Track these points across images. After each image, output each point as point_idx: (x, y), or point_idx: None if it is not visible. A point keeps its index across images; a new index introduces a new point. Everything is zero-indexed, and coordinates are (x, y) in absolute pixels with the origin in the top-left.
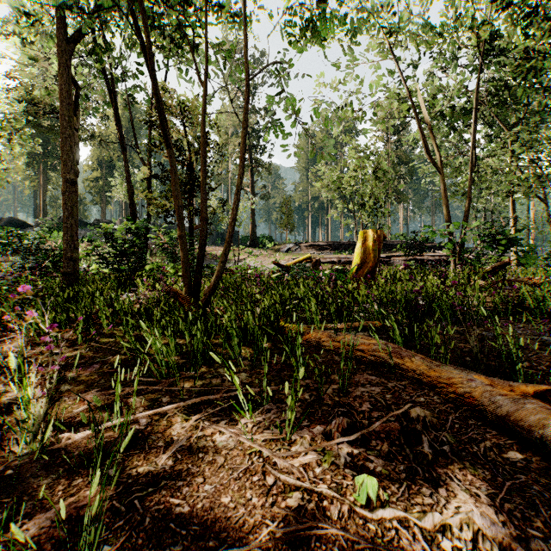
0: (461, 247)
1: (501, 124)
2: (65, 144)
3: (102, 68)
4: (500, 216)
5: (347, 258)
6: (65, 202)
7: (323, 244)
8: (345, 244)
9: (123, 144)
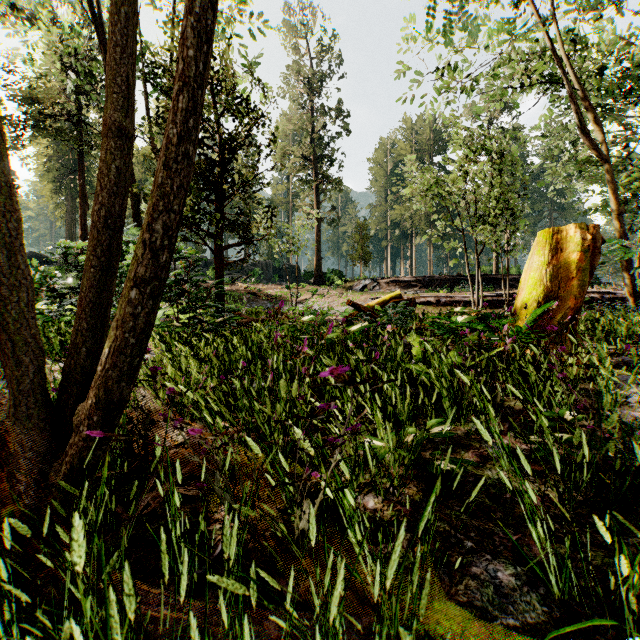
0: None
1: None
2: None
3: (92, 14)
4: None
5: (449, 297)
6: None
7: (410, 280)
8: (440, 280)
9: None
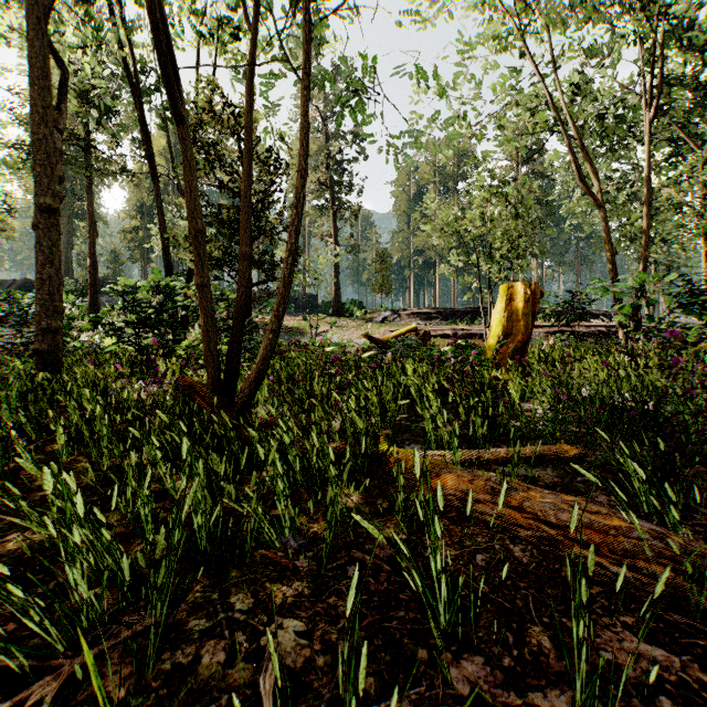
0: (635, 313)
1: (688, 138)
2: (40, 149)
3: (125, 64)
4: (705, 265)
5: (466, 330)
6: (39, 241)
7: (431, 312)
8: (461, 312)
9: (154, 170)
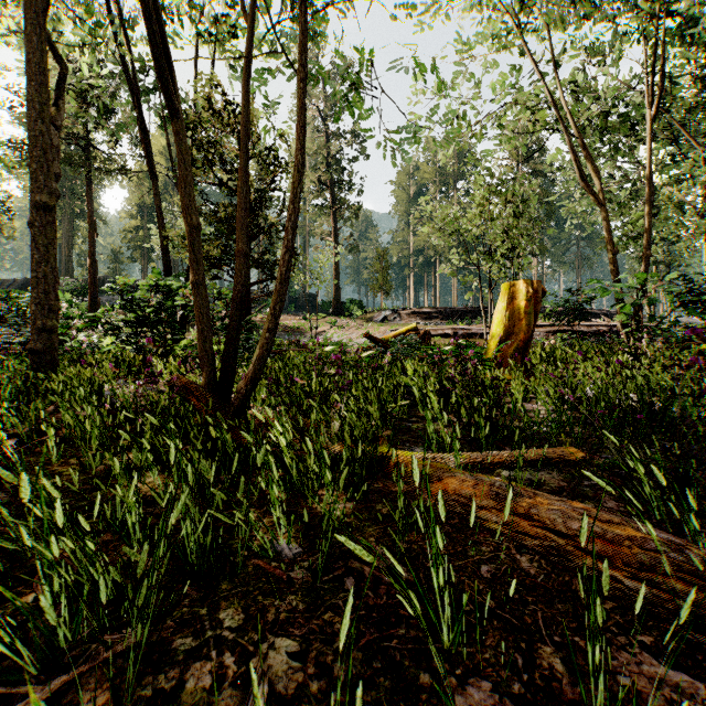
0: (636, 312)
1: (690, 137)
2: (36, 146)
3: (124, 62)
4: None
5: (466, 330)
6: (34, 239)
7: (431, 311)
8: (461, 311)
9: (153, 168)
